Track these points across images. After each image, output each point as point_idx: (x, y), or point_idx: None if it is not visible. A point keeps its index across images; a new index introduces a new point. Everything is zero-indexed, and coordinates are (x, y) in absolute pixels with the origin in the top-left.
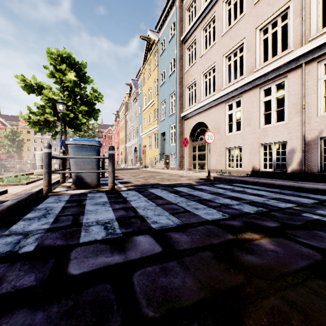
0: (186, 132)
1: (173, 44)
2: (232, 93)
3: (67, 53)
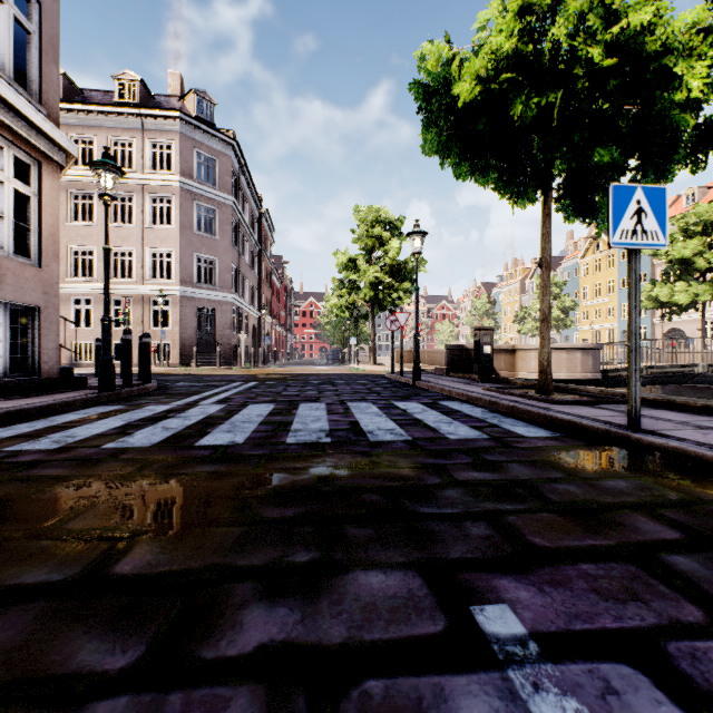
0: (658, 333)
1: (642, 262)
2: (707, 316)
3: (555, 278)
